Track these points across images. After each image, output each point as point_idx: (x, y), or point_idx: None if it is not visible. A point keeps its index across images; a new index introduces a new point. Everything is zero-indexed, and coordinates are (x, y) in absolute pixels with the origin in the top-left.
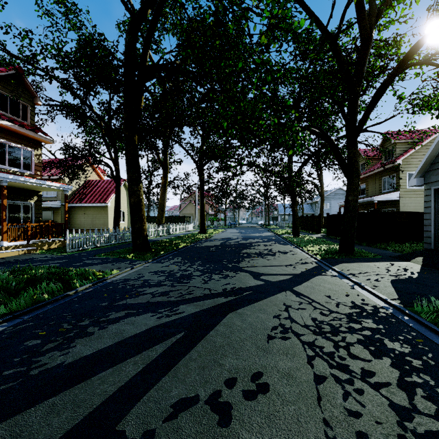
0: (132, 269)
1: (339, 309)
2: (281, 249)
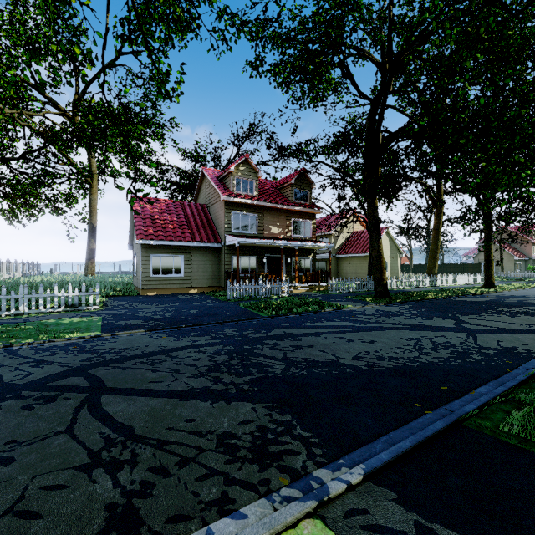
0: (363, 307)
1: (484, 345)
2: None
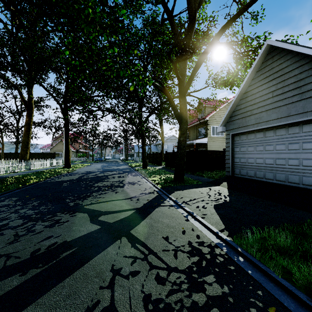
0: None
1: (177, 262)
2: (131, 180)
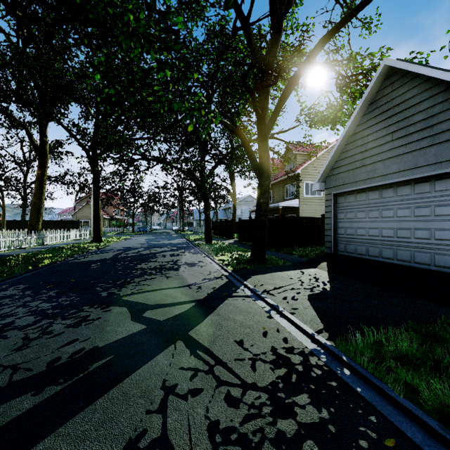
0: None
1: (256, 376)
2: (189, 259)
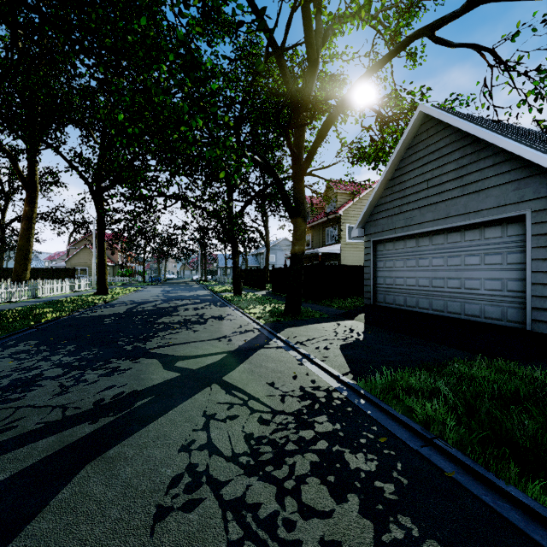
0: None
1: (285, 406)
2: (216, 313)
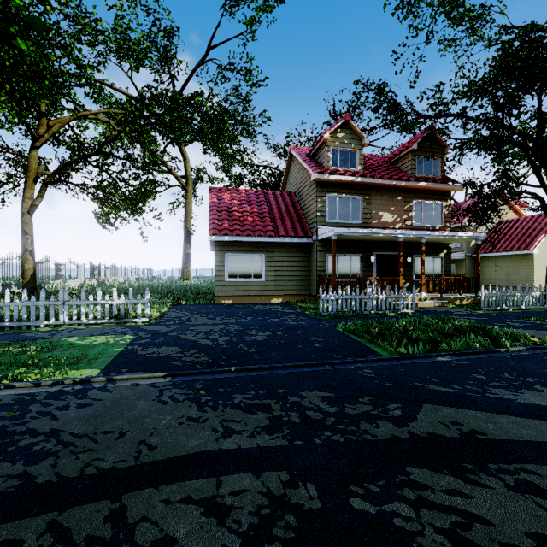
0: None
1: None
2: None
